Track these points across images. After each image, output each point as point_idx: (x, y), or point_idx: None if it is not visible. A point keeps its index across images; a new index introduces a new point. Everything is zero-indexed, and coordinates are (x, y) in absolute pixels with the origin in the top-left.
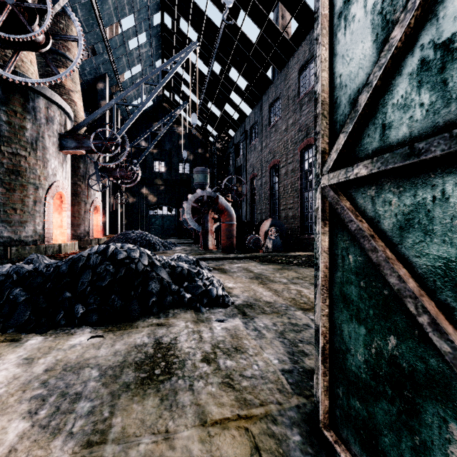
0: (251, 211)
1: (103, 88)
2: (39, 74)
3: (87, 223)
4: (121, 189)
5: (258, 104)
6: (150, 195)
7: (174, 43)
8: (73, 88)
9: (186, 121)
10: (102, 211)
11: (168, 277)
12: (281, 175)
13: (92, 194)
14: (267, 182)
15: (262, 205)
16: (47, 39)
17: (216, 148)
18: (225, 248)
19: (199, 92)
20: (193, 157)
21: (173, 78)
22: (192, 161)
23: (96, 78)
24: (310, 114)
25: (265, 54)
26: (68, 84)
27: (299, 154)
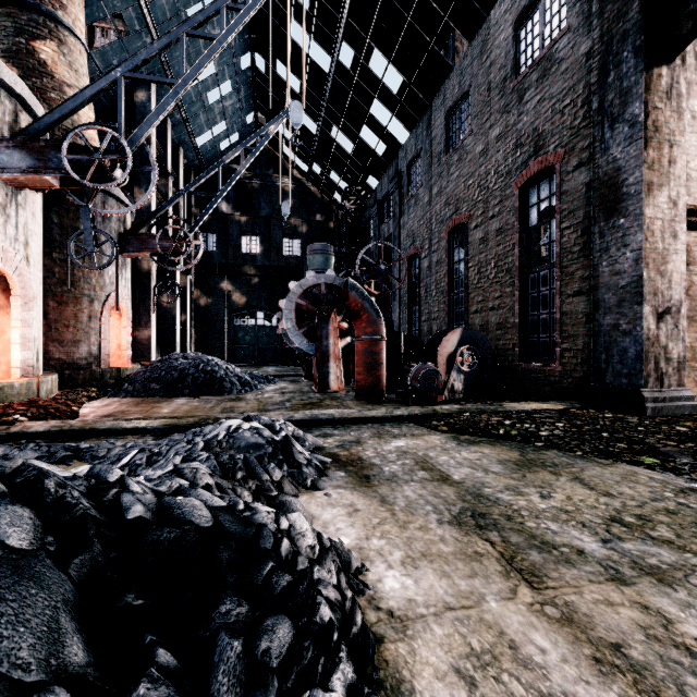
0: (409, 316)
1: (145, 99)
2: (2, 50)
3: (95, 339)
4: (166, 275)
5: (422, 118)
6: (235, 292)
7: (270, 17)
8: (72, 80)
9: (296, 167)
10: (143, 318)
11: (47, 635)
12: (473, 243)
13: (107, 283)
14: (442, 261)
15: (431, 305)
16: None
17: (345, 209)
18: (362, 390)
19: (316, 109)
20: (308, 228)
21: (272, 89)
22: (305, 234)
23: (133, 82)
24: (546, 104)
25: (440, 8)
26: (61, 72)
27: (517, 195)
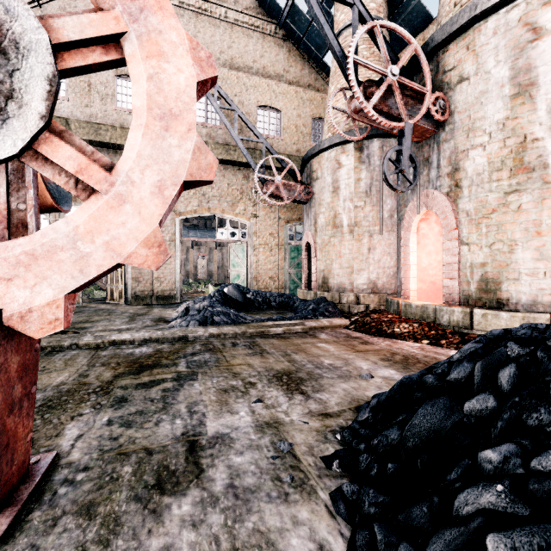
0: None
1: None
2: None
3: None
4: None
5: None
6: None
7: None
8: None
9: None
10: None
11: None
12: None
13: None
14: None
15: None
16: (266, 187)
17: None
18: None
19: None
20: None
21: None
22: None
23: None
24: None
25: None
26: None
27: None
